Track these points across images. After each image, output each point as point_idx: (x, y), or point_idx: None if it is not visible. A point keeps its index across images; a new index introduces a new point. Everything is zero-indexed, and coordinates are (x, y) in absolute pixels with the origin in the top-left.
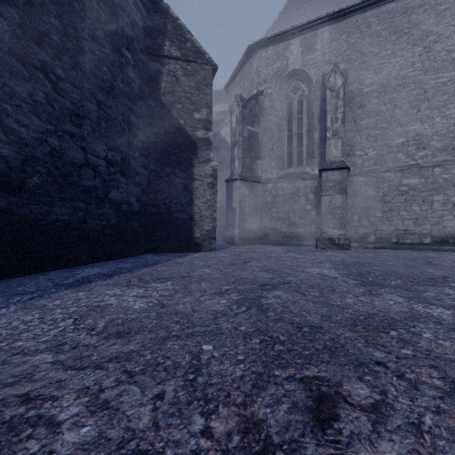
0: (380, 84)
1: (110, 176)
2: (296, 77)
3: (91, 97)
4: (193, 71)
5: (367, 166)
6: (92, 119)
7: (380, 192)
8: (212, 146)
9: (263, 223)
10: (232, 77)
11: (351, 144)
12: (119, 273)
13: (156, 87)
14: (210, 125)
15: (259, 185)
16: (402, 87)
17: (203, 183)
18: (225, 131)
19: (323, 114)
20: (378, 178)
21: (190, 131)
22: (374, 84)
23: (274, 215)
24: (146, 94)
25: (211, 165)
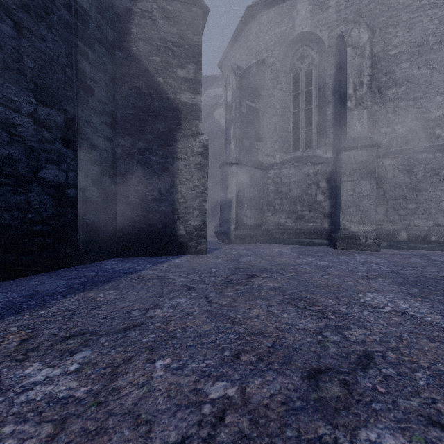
0: (413, 44)
1: (43, 145)
2: (303, 42)
3: (1, 13)
4: (176, 13)
5: (396, 145)
6: (4, 48)
7: (414, 178)
8: (205, 129)
9: (264, 217)
10: (227, 50)
11: (374, 120)
12: (12, 311)
13: (125, 31)
14: (198, 86)
15: (259, 171)
16: (441, 44)
17: (189, 163)
18: (219, 113)
19: (338, 85)
20: (411, 161)
21: (172, 93)
22: (404, 43)
23: (277, 208)
24: (109, 38)
25: (200, 139)
